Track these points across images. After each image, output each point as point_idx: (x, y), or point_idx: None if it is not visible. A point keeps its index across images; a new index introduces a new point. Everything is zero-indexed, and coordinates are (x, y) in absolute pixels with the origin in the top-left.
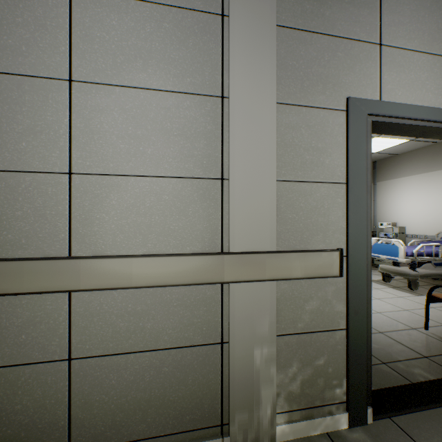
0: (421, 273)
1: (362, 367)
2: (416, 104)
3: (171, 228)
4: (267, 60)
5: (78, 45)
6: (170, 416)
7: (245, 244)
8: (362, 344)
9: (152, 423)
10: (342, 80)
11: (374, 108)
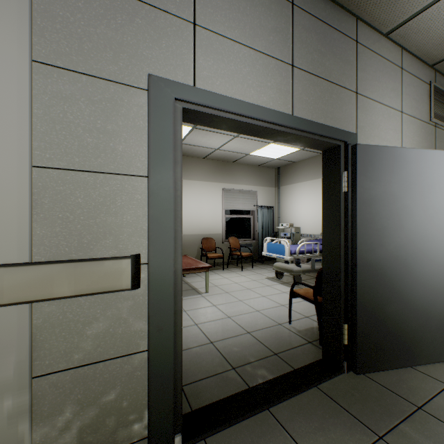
0: (304, 268)
1: (168, 391)
2: (237, 98)
3: None
4: None
5: None
6: None
7: None
8: (169, 364)
9: None
10: (143, 53)
11: (184, 92)
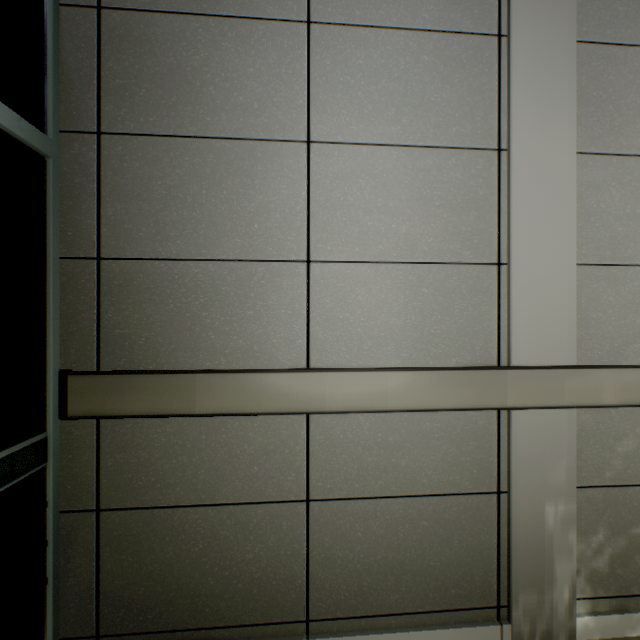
0: None
1: None
2: None
3: (431, 332)
4: (563, 93)
5: (317, 96)
6: (429, 587)
7: (532, 355)
8: None
9: (406, 594)
10: None
11: None
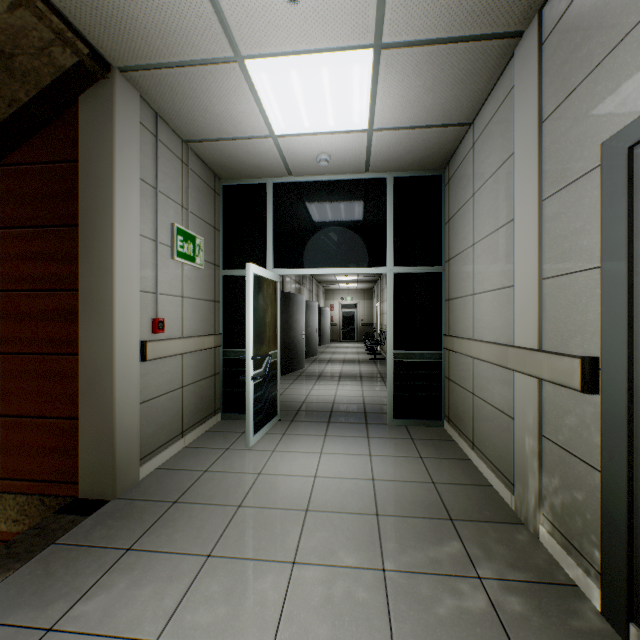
0: None
1: (619, 545)
2: None
3: (496, 325)
4: (531, 168)
5: (474, 224)
6: (495, 455)
7: (520, 340)
8: (620, 510)
9: (490, 453)
10: (601, 121)
11: (638, 129)
